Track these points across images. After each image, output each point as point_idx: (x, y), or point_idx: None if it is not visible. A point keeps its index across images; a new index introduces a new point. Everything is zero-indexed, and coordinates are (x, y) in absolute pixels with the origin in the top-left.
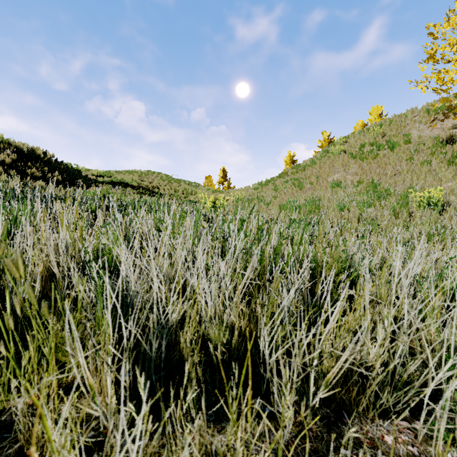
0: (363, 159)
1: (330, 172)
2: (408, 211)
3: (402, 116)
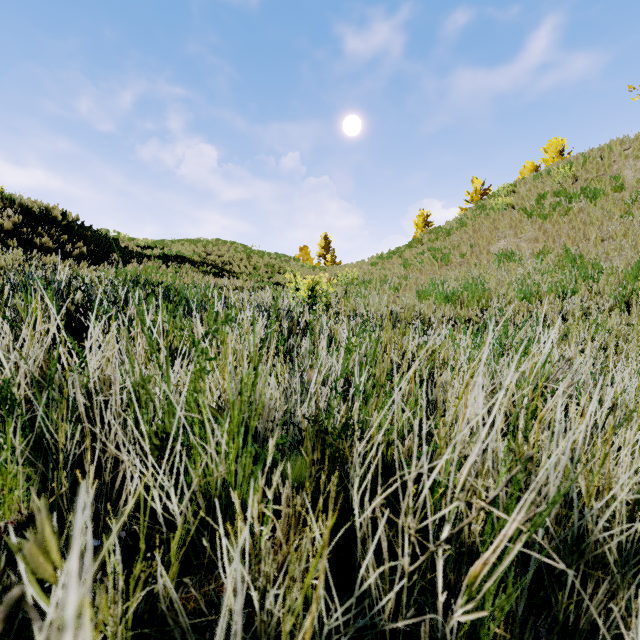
0: (546, 217)
1: (492, 238)
2: None
3: (604, 149)
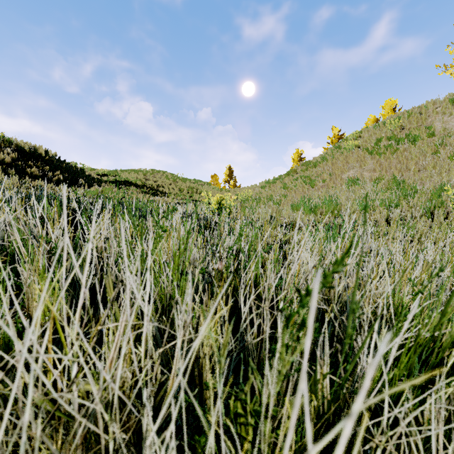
0: (381, 154)
1: (344, 169)
2: (445, 212)
3: (422, 107)
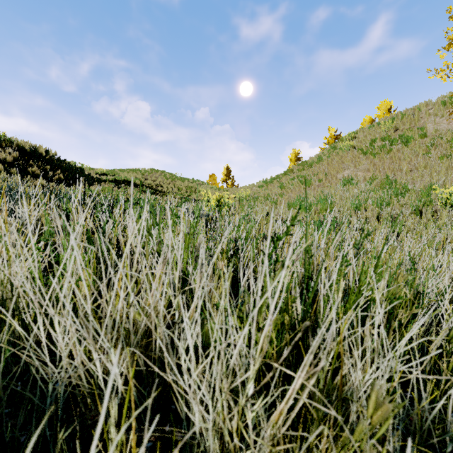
0: (375, 155)
1: (339, 168)
2: (433, 210)
3: (415, 109)
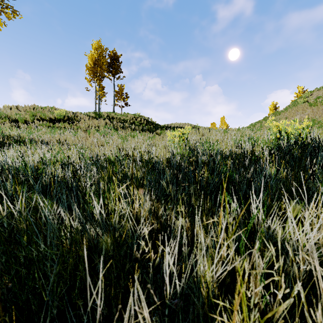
0: (315, 106)
1: (293, 115)
2: (321, 129)
3: None
